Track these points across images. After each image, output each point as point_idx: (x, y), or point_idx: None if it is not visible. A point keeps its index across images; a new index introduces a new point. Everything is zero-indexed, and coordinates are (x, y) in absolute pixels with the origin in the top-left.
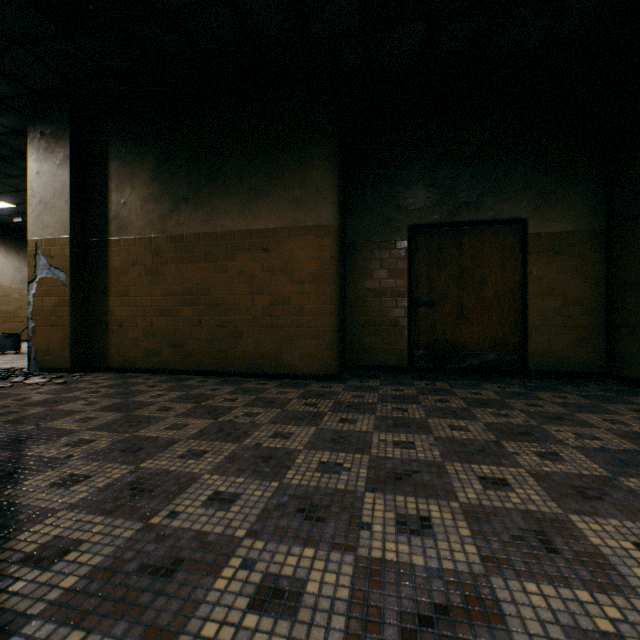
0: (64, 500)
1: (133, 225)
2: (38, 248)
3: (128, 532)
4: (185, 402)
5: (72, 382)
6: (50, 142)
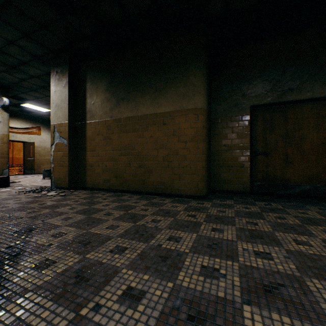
0: (35, 281)
1: (97, 114)
2: (55, 128)
3: (63, 322)
4: (119, 210)
5: (68, 195)
6: (60, 76)
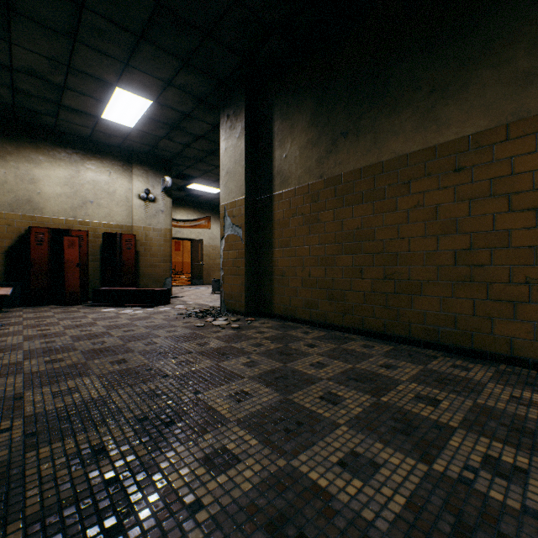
0: None
1: (292, 176)
2: (225, 211)
3: None
4: (355, 387)
5: (243, 327)
6: (232, 121)
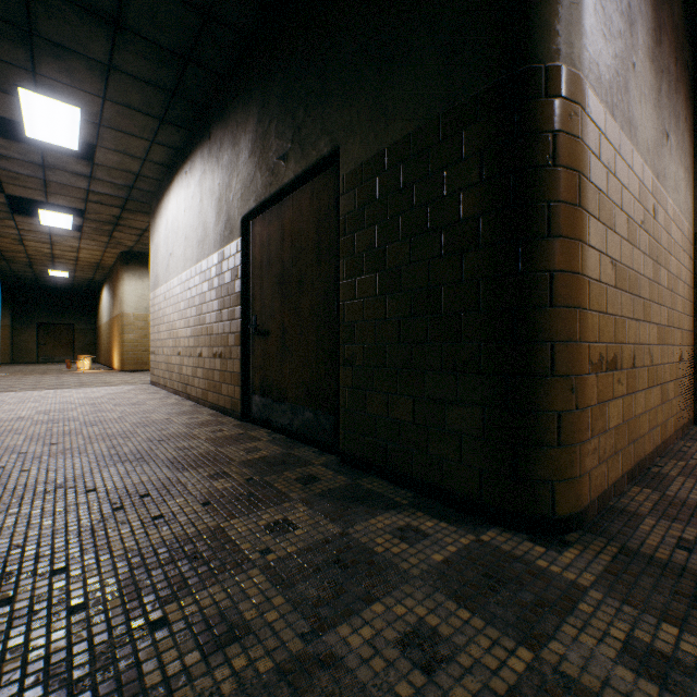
0: None
1: None
2: None
3: None
4: None
5: None
6: None
